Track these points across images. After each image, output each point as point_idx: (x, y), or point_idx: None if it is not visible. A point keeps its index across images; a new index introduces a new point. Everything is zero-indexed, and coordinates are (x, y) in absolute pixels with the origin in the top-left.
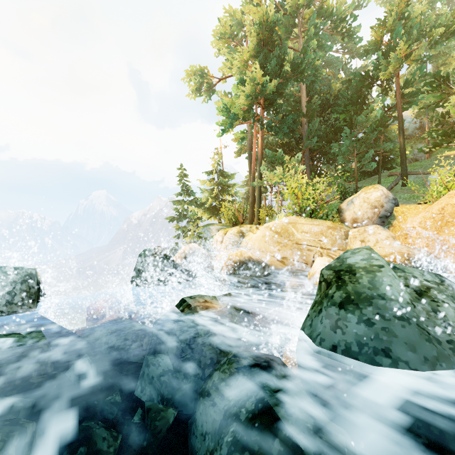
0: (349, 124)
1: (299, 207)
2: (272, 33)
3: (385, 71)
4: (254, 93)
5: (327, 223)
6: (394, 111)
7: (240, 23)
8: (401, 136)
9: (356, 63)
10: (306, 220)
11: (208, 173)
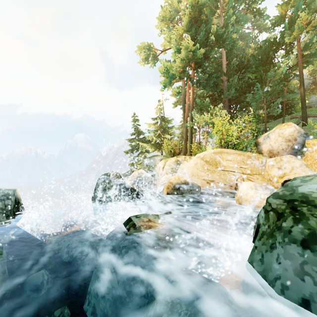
0: (260, 79)
1: (224, 141)
2: (201, 13)
3: (289, 37)
4: (187, 58)
5: (247, 154)
6: (295, 69)
7: (176, 9)
8: (301, 87)
9: (262, 37)
10: (230, 151)
11: (153, 118)
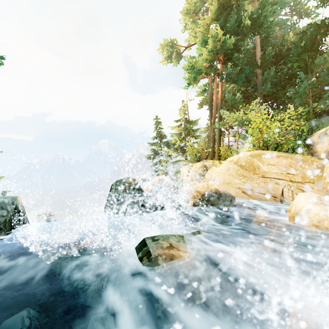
0: (304, 68)
1: (263, 141)
2: None
3: None
4: (215, 50)
5: (296, 156)
6: None
7: None
8: None
9: (302, 25)
10: (272, 153)
11: (177, 120)
